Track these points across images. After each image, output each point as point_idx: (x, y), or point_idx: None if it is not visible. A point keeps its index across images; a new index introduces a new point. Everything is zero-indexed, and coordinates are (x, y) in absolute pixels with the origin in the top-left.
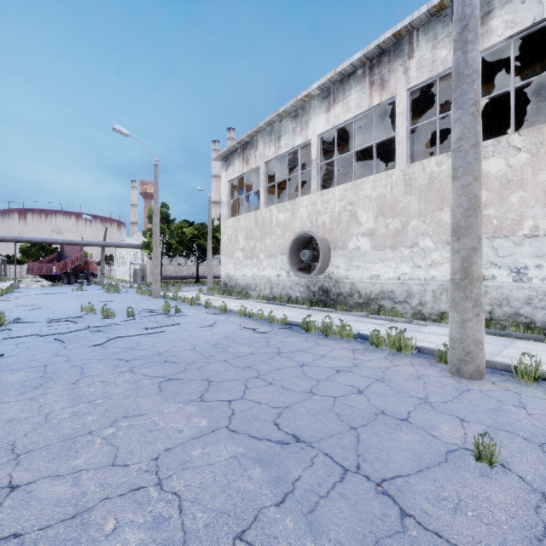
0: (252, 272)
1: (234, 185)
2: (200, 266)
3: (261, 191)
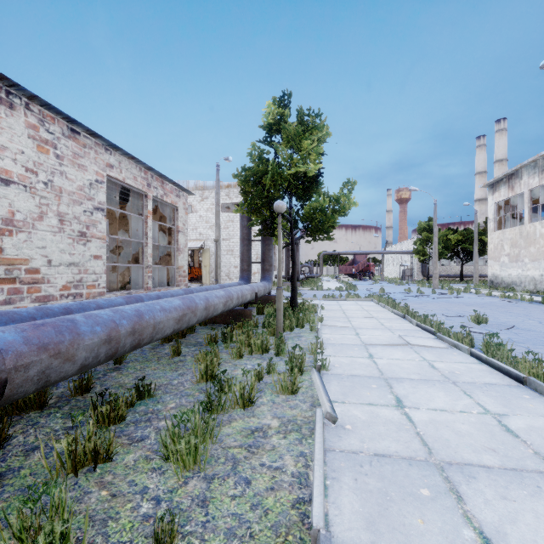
0: (517, 272)
1: (500, 204)
2: (463, 266)
3: (525, 211)
